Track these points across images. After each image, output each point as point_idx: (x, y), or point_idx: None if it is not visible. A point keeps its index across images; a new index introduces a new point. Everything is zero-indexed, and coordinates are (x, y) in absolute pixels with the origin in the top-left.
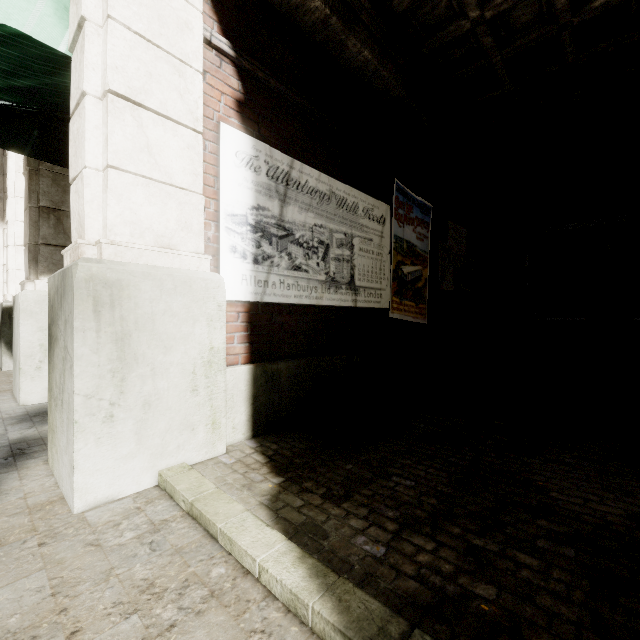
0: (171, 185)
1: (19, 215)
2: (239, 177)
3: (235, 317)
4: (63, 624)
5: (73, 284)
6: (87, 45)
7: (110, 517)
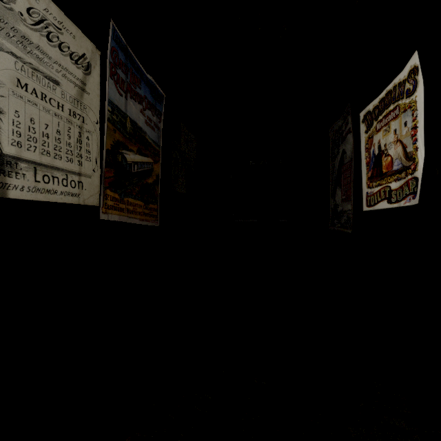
0: None
1: None
2: None
3: None
4: None
5: None
6: None
7: None
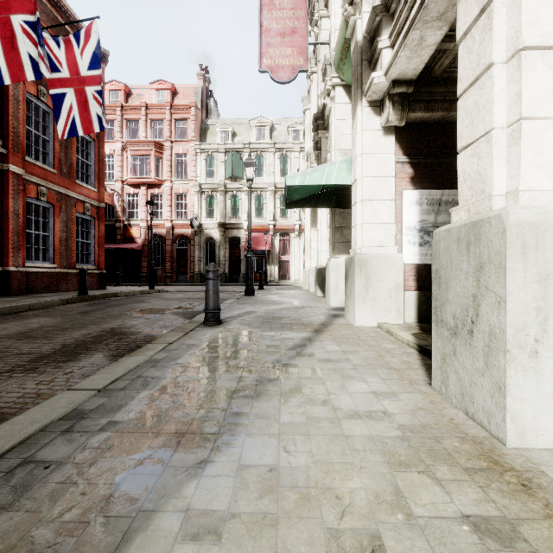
0: (382, 223)
1: (322, 226)
2: (411, 210)
3: (410, 270)
4: (357, 335)
5: (355, 261)
6: (357, 187)
7: (364, 328)
